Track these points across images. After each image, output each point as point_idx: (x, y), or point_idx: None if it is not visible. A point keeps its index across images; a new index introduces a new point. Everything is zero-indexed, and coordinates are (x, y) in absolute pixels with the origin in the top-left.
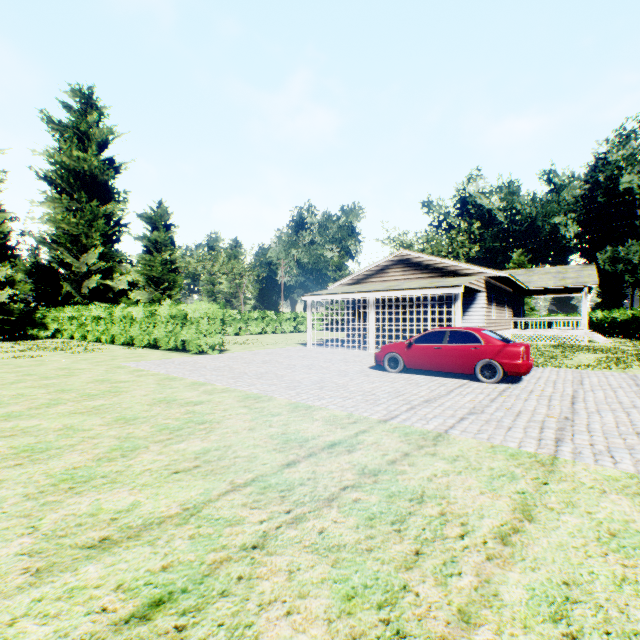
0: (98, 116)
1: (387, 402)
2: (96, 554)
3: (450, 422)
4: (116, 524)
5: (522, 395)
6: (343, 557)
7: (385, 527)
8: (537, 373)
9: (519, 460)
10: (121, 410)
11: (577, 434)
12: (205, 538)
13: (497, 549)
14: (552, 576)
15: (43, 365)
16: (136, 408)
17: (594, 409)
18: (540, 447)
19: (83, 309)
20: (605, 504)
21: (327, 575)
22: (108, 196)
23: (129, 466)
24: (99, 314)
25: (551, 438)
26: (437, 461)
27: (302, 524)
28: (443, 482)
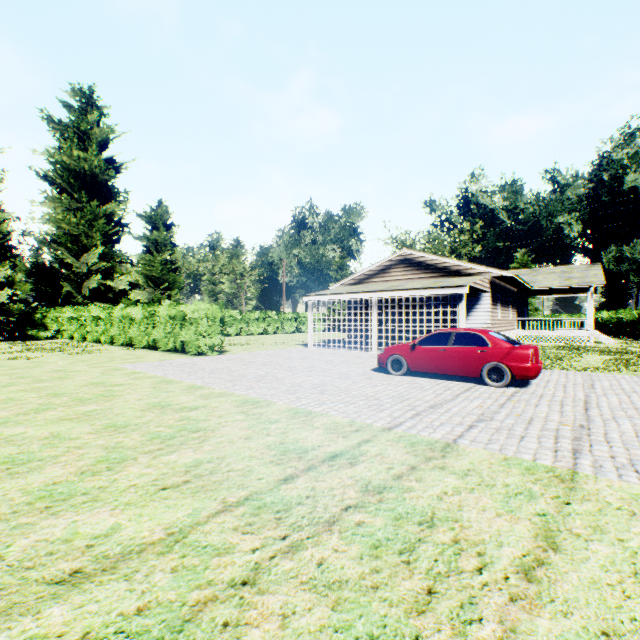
0: (99, 115)
1: (391, 408)
2: (64, 592)
3: (458, 430)
4: (91, 553)
5: (532, 400)
6: (345, 597)
7: (392, 558)
8: (545, 376)
9: (536, 475)
10: (112, 416)
11: (595, 444)
12: (189, 571)
13: (521, 587)
14: (588, 624)
15: (39, 367)
16: (128, 414)
17: (610, 416)
18: (557, 460)
19: (83, 309)
20: (637, 529)
21: (326, 621)
22: (109, 196)
23: (113, 481)
24: (98, 314)
25: (568, 449)
26: (447, 476)
27: (299, 553)
28: (455, 501)
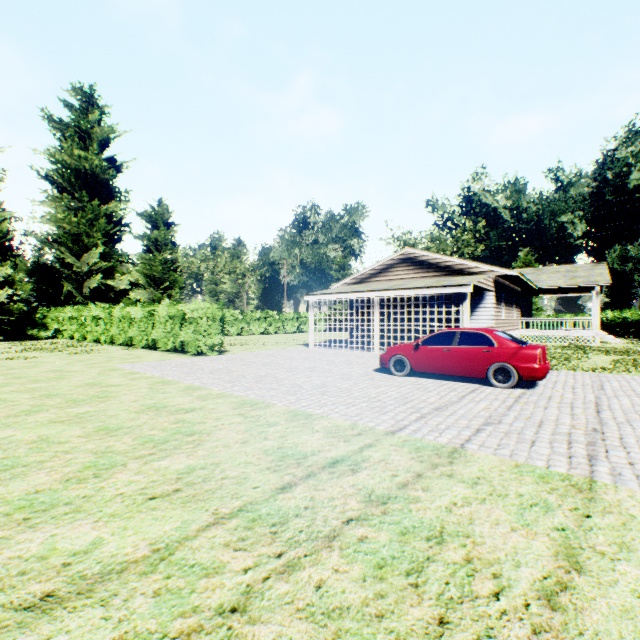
0: (99, 115)
1: (394, 410)
2: (32, 620)
3: (465, 434)
4: (67, 572)
5: (541, 402)
6: (346, 628)
7: (399, 580)
8: (552, 377)
9: (551, 484)
10: (105, 418)
11: (611, 450)
12: (173, 595)
13: (544, 616)
14: None
15: (36, 367)
16: (122, 416)
17: (623, 419)
18: (572, 467)
19: (83, 309)
20: None
21: None
22: (109, 195)
23: (100, 489)
24: (98, 314)
25: (583, 455)
26: (455, 485)
27: (295, 574)
28: (465, 514)
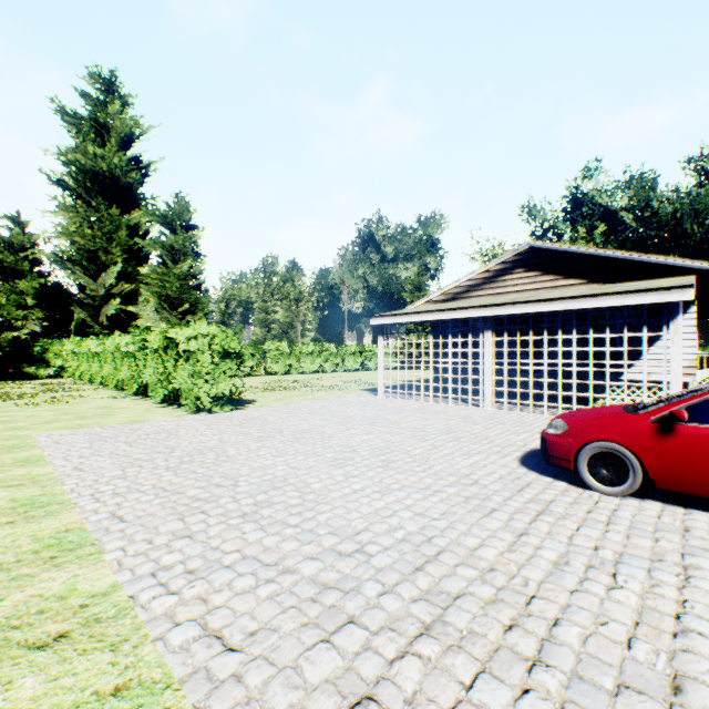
0: (122, 106)
1: None
2: None
3: None
4: None
5: None
6: None
7: None
8: None
9: None
10: None
11: None
12: None
13: None
14: None
15: None
16: None
17: None
18: None
19: (82, 340)
20: None
21: None
22: (133, 203)
23: None
24: (93, 347)
25: None
26: None
27: None
28: None
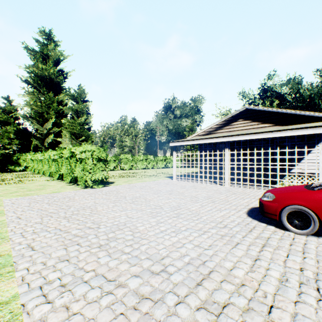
0: (54, 46)
1: None
2: None
3: None
4: None
5: None
6: None
7: None
8: None
9: None
10: None
11: None
12: None
13: None
14: None
15: None
16: None
17: None
18: None
19: (35, 154)
20: None
21: None
22: (60, 91)
23: None
24: (39, 156)
25: None
26: None
27: None
28: None
